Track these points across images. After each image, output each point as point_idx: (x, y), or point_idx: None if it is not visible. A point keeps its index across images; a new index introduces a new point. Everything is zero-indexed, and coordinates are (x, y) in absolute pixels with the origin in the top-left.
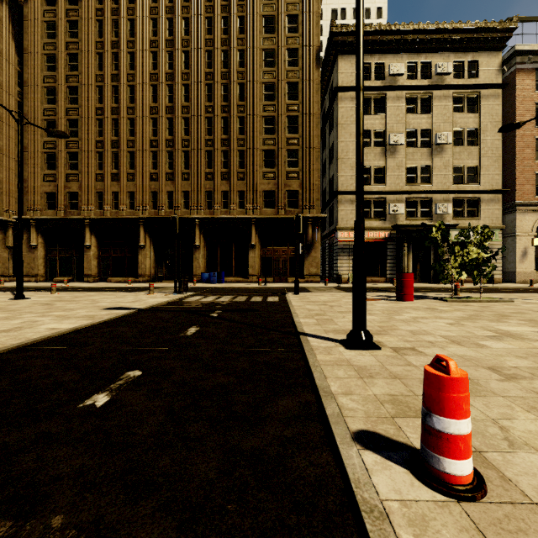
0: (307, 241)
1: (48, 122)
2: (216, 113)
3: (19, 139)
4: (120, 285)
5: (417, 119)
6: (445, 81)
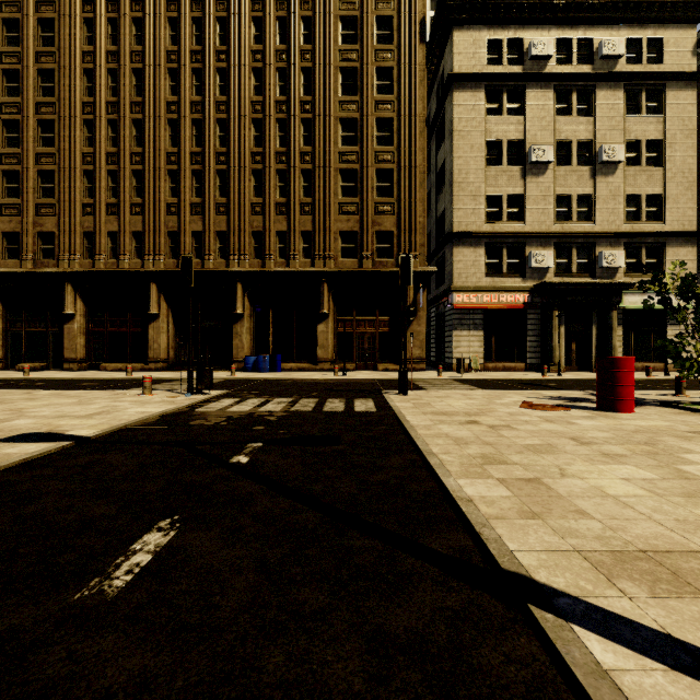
0: None
1: (8, 123)
2: (268, 113)
3: None
4: (115, 375)
5: (572, 125)
6: (614, 68)
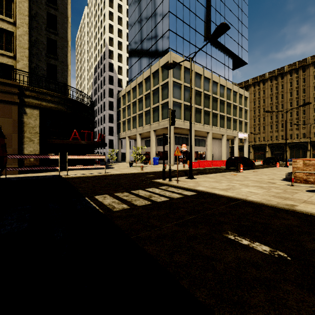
0: None
1: None
2: (293, 110)
3: (254, 138)
4: None
5: None
6: None
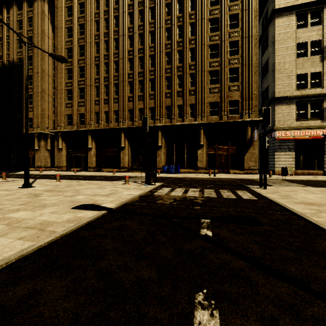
0: (246, 140)
1: (68, 70)
2: (173, 48)
3: (26, 58)
4: (108, 174)
5: None
6: None
